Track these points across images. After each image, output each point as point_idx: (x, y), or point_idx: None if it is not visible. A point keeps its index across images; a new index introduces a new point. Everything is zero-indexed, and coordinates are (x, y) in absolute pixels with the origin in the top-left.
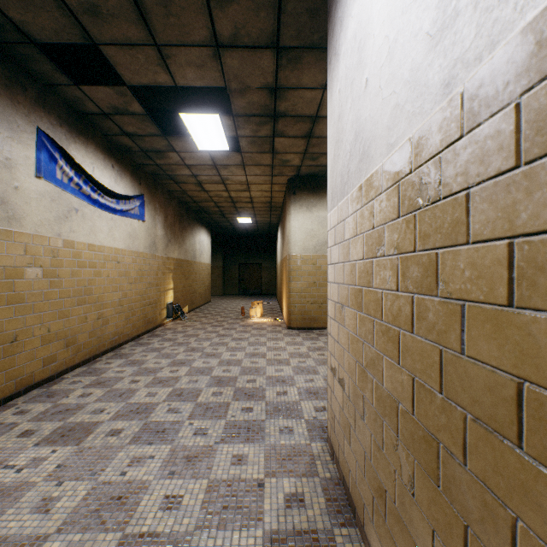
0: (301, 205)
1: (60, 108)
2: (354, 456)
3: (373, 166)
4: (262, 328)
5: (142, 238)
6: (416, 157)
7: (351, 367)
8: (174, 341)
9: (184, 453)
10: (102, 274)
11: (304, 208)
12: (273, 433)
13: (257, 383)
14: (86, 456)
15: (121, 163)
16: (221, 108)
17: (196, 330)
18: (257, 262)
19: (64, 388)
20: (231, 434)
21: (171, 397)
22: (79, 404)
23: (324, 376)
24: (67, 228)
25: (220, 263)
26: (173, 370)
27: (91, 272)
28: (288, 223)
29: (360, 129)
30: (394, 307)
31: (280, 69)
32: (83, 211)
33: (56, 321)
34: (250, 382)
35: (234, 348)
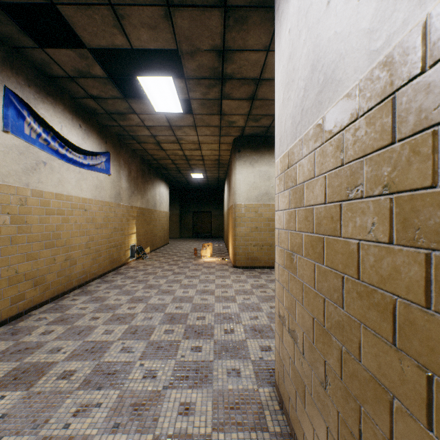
0: (245, 161)
1: (28, 70)
2: (310, 422)
3: (341, 90)
4: (212, 267)
5: (108, 190)
6: (438, 43)
7: (306, 322)
8: (135, 278)
9: (131, 400)
10: (69, 221)
11: (248, 163)
12: (220, 376)
13: (206, 320)
14: (33, 404)
15: (88, 124)
16: (175, 74)
17: (154, 268)
18: (208, 211)
19: (29, 325)
20: (179, 377)
21: (126, 335)
22: (38, 342)
23: (267, 313)
24: (36, 179)
25: (177, 211)
26: (130, 307)
27: (59, 218)
28: (234, 177)
29: (319, 56)
30: (383, 265)
31: (227, 30)
32: (51, 164)
33: (24, 263)
34: (200, 319)
35: (187, 285)
